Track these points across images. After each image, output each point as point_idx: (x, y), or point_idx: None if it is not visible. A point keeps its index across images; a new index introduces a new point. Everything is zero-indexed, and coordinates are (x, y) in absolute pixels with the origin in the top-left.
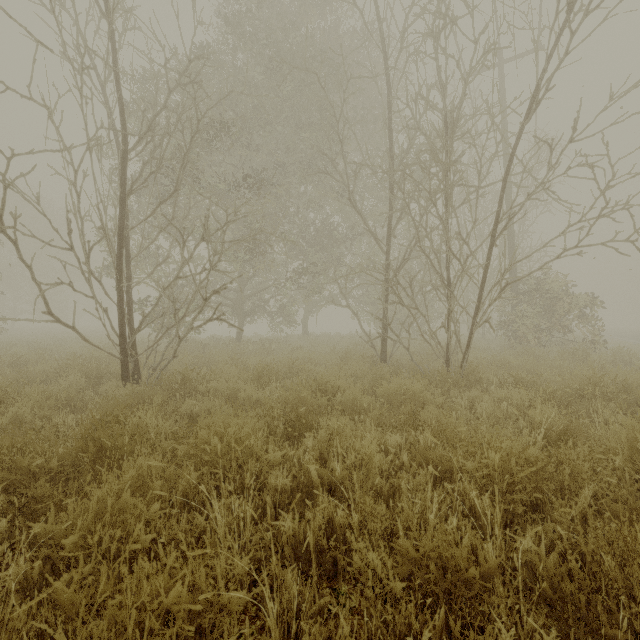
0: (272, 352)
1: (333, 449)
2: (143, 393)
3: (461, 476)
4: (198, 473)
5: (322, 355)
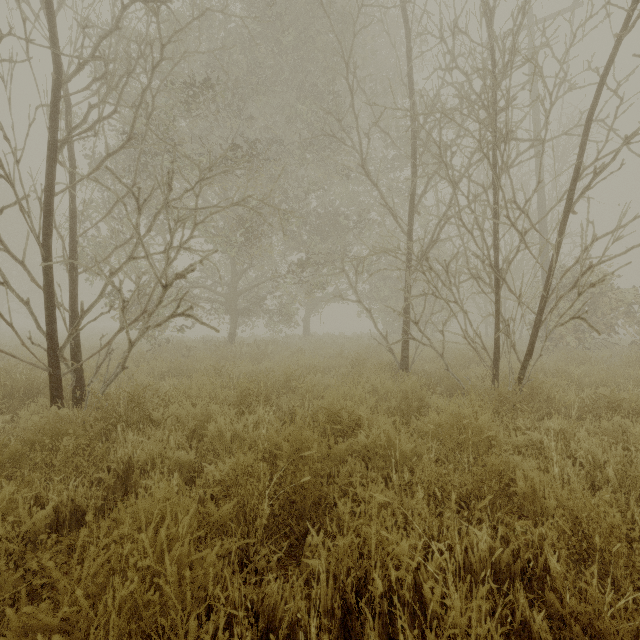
0: (268, 356)
1: (370, 587)
2: (54, 429)
3: None
4: None
5: (328, 361)
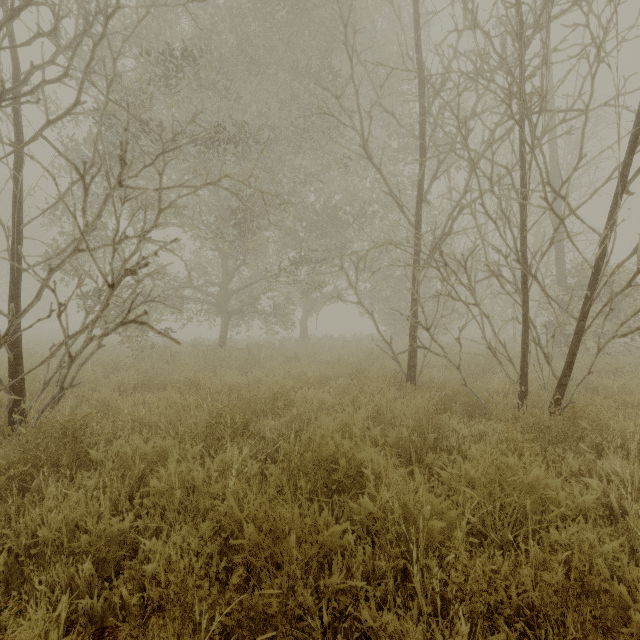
0: (259, 362)
1: None
2: None
3: None
4: None
5: (324, 370)
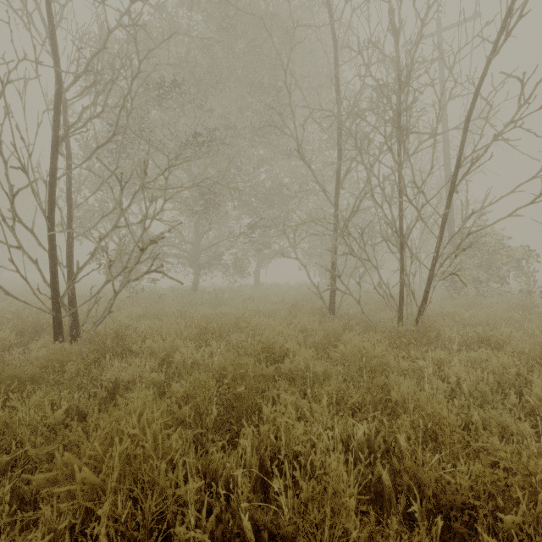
0: (224, 302)
1: (279, 456)
2: (60, 357)
3: (480, 520)
4: (44, 540)
5: (271, 306)
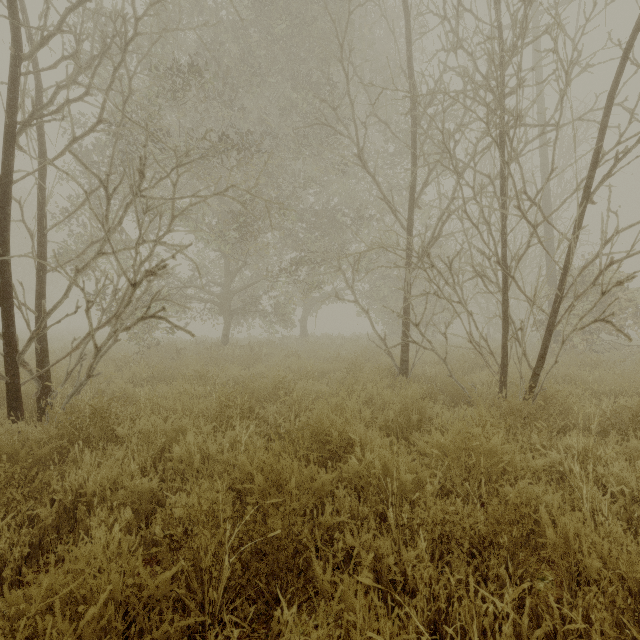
0: (261, 359)
1: None
2: None
3: None
4: None
5: (322, 365)
